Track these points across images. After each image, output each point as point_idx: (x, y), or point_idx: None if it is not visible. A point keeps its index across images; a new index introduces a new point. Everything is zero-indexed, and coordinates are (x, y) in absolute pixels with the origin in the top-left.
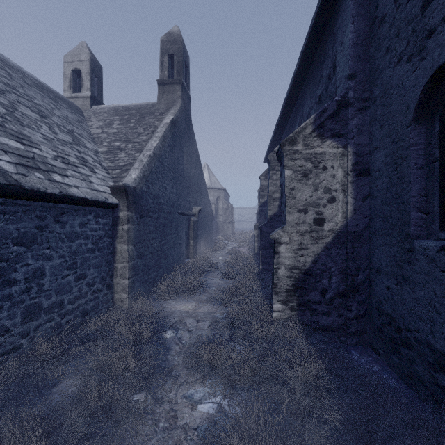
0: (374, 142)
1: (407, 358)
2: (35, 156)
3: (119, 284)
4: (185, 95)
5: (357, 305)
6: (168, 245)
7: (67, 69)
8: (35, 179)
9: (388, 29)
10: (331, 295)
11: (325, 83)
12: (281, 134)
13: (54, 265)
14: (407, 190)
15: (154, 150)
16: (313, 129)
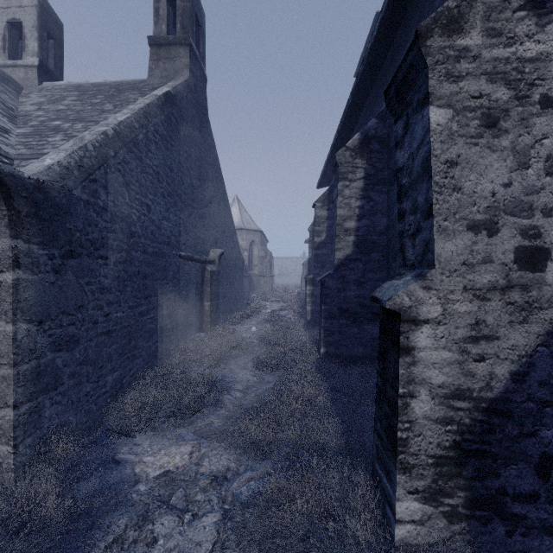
0: None
1: None
2: None
3: None
4: (197, 67)
5: None
6: (156, 313)
7: None
8: None
9: None
10: None
11: None
12: (349, 136)
13: None
14: None
15: (118, 127)
16: None
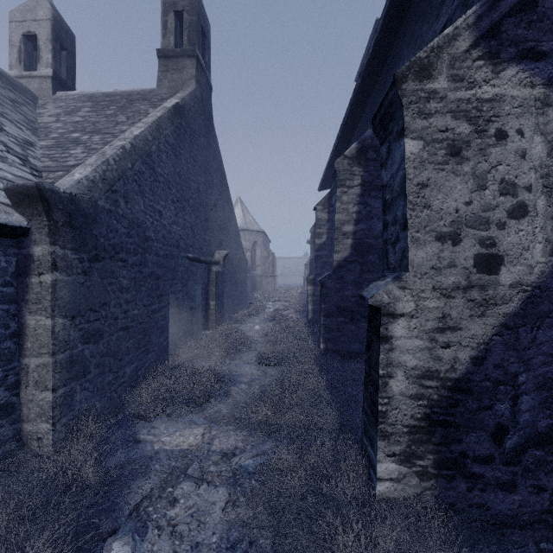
0: None
1: None
2: None
3: (34, 403)
4: (203, 77)
5: None
6: (167, 311)
7: (15, 33)
8: None
9: None
10: (517, 440)
11: None
12: (348, 142)
13: None
14: None
15: (134, 140)
16: (473, 40)
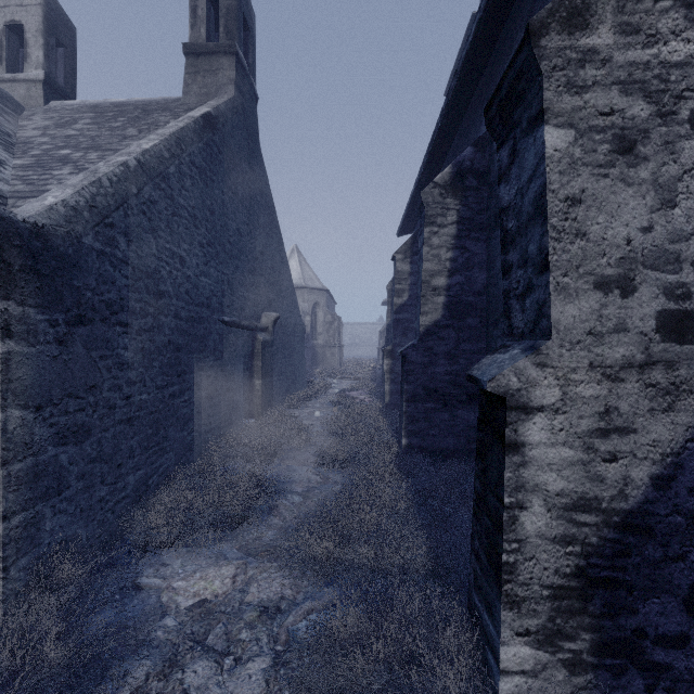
0: None
1: None
2: None
3: None
4: (245, 82)
5: None
6: (192, 395)
7: None
8: None
9: None
10: None
11: None
12: (438, 170)
13: None
14: None
15: (143, 156)
16: None
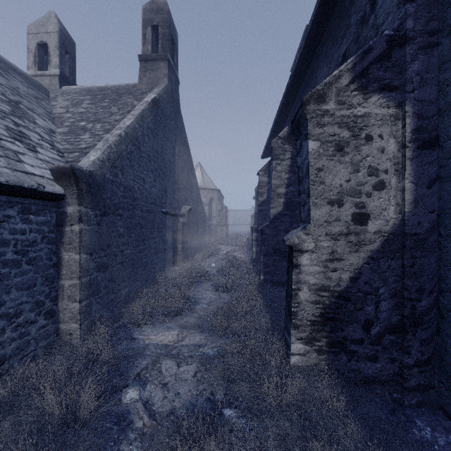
0: (450, 94)
1: None
2: None
3: (67, 310)
4: (172, 75)
5: (420, 346)
6: (148, 252)
7: (31, 42)
8: None
9: None
10: (378, 329)
11: (354, 32)
12: (283, 123)
13: None
14: None
15: (127, 129)
16: (351, 79)
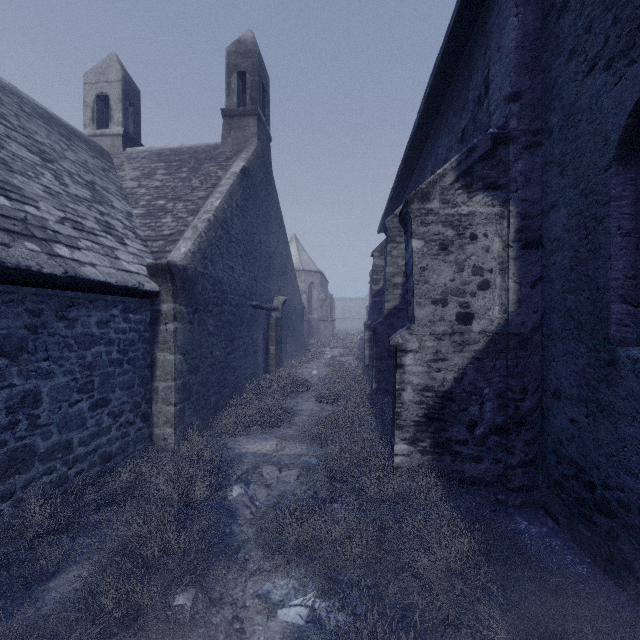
0: (549, 196)
1: (604, 531)
2: (27, 217)
3: (162, 414)
4: (263, 133)
5: (523, 446)
6: (237, 354)
7: (89, 94)
8: (23, 252)
9: (573, 21)
10: (483, 430)
11: (471, 109)
12: (404, 190)
13: (56, 385)
14: (604, 269)
15: (216, 212)
16: (455, 178)
